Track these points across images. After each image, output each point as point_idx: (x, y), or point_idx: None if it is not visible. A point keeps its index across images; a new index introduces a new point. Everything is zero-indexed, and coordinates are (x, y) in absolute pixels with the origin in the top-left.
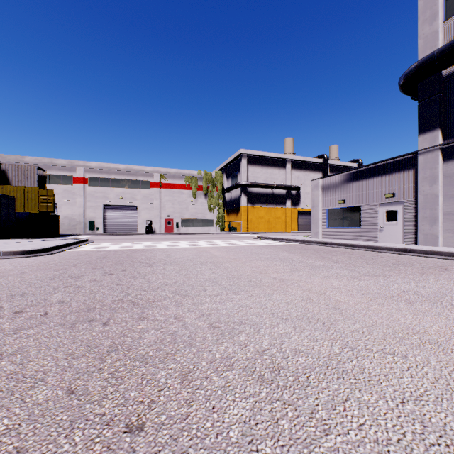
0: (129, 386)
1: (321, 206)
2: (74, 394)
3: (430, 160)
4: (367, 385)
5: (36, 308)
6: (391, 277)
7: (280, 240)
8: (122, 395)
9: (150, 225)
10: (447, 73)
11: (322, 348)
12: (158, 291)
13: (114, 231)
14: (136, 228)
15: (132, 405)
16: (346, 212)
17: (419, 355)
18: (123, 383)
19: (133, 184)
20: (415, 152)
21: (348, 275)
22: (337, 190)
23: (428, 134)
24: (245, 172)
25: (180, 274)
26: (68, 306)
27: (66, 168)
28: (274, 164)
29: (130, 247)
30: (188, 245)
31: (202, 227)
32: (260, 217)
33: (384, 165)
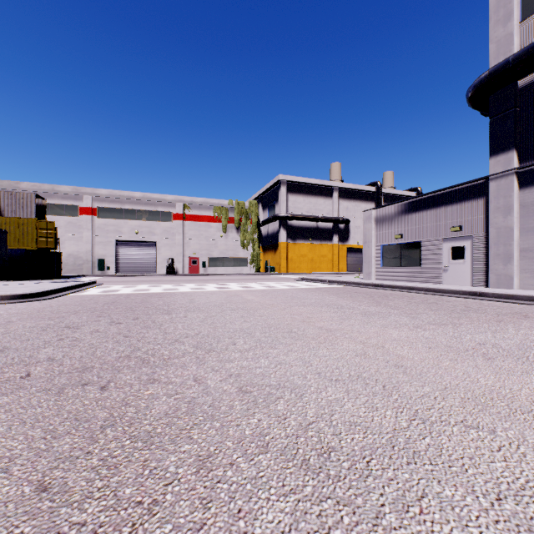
0: (125, 478)
1: (375, 241)
2: (47, 492)
3: (503, 187)
4: (448, 473)
5: (17, 368)
6: (462, 326)
7: (326, 282)
8: (113, 493)
9: (171, 265)
10: (524, 83)
11: (384, 420)
12: (176, 345)
13: (128, 272)
14: (155, 267)
15: (125, 508)
16: (404, 249)
17: (511, 428)
18: (117, 474)
19: (151, 216)
20: (486, 178)
21: (410, 324)
22: (393, 223)
23: (502, 156)
24: (284, 201)
25: (205, 323)
26: (59, 364)
27: (70, 196)
28: (319, 193)
29: (146, 291)
30: (216, 288)
31: (234, 267)
32: (302, 255)
33: (449, 193)
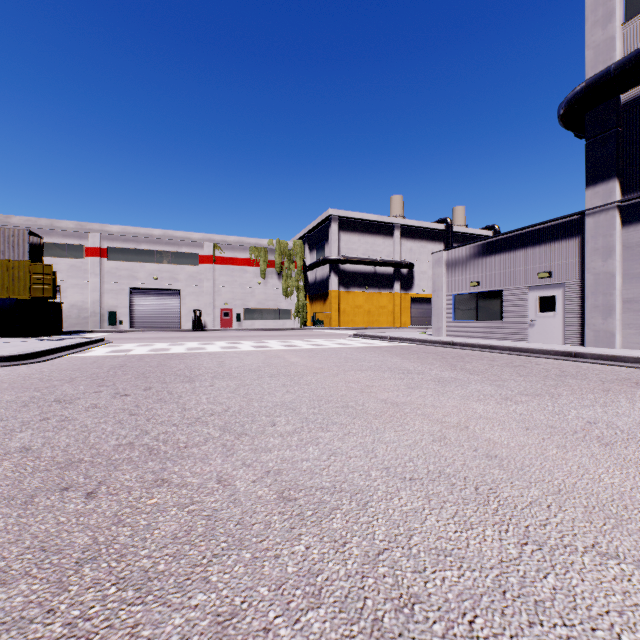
0: None
1: (445, 290)
2: None
3: (603, 224)
4: None
5: None
6: (562, 398)
7: (387, 340)
8: None
9: (198, 318)
10: (627, 98)
11: (485, 545)
12: (196, 427)
13: (146, 326)
14: (178, 321)
15: None
16: (481, 299)
17: None
18: None
19: (173, 258)
20: (581, 213)
21: (496, 395)
22: (468, 267)
23: (601, 186)
24: (335, 241)
25: (236, 394)
26: (34, 457)
27: (73, 234)
28: (377, 231)
29: (165, 351)
30: (252, 347)
31: (274, 320)
32: (357, 306)
33: (537, 231)
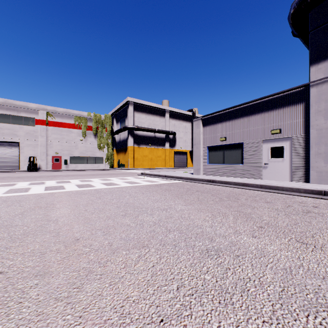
0: None
1: (202, 143)
2: None
3: (325, 92)
4: None
5: None
6: None
7: (164, 177)
8: None
9: (32, 162)
10: None
11: None
12: None
13: None
14: (18, 164)
15: None
16: (227, 149)
17: None
18: None
19: (13, 120)
20: (306, 85)
21: None
22: (218, 128)
23: (323, 63)
24: (131, 117)
25: None
26: None
27: None
28: (156, 113)
29: None
30: (43, 189)
31: (92, 164)
32: (145, 156)
33: (269, 101)
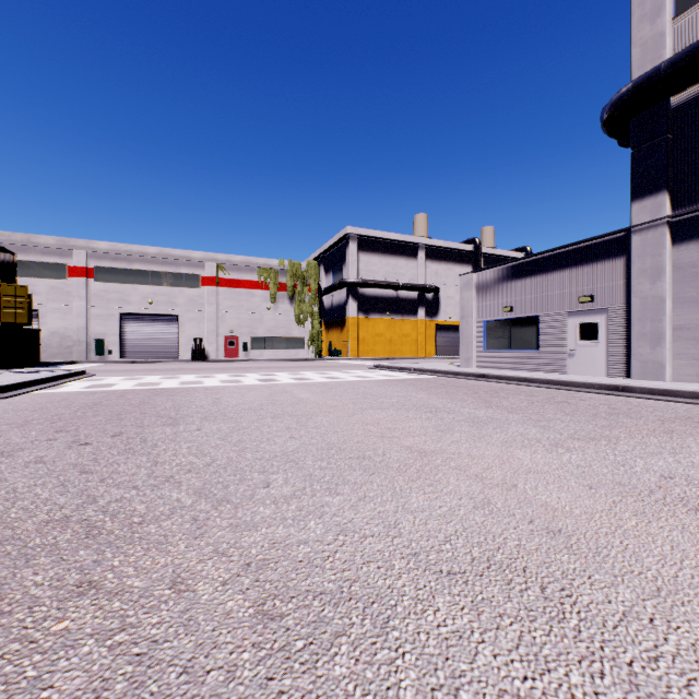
0: None
1: (476, 316)
2: None
3: (651, 242)
4: None
5: None
6: (622, 443)
7: (411, 371)
8: None
9: (199, 347)
10: (678, 101)
11: None
12: (164, 490)
13: (139, 357)
14: (177, 351)
15: None
16: (515, 326)
17: None
18: None
19: (170, 280)
20: (627, 230)
21: (543, 439)
22: (501, 291)
23: (649, 200)
24: (354, 262)
25: (226, 441)
26: None
27: (54, 251)
28: (400, 252)
29: (153, 386)
30: (257, 381)
31: (286, 350)
32: (378, 334)
33: (577, 251)
